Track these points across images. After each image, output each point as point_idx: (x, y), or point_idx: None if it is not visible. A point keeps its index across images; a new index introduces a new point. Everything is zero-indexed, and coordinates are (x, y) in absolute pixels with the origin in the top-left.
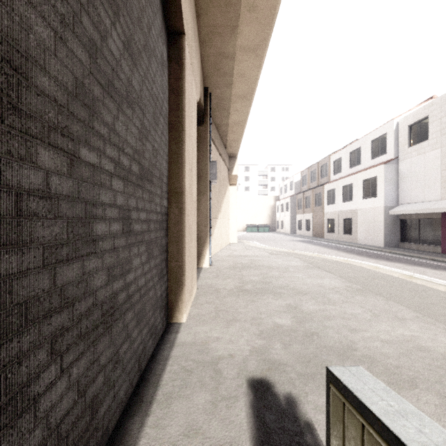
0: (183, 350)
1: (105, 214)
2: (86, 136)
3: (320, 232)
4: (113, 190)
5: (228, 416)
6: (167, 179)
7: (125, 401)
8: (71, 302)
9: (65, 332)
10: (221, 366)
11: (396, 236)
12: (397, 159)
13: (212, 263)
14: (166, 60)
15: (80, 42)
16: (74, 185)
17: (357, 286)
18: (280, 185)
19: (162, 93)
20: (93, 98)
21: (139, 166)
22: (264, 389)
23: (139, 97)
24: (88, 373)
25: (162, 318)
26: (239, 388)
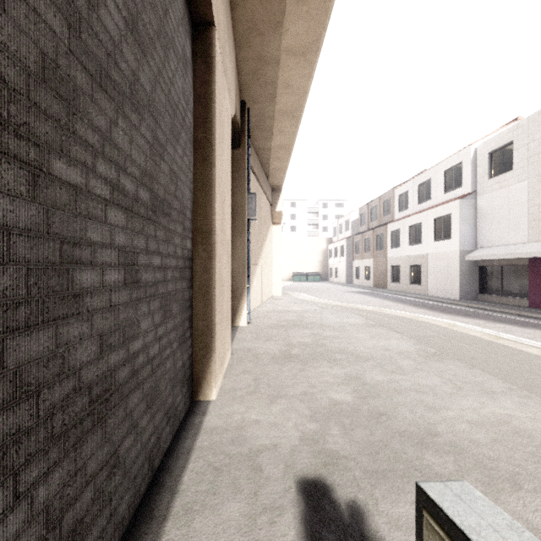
0: (211, 438)
1: (96, 258)
2: (61, 143)
3: (382, 281)
4: (110, 224)
5: (271, 537)
6: (192, 213)
7: (129, 516)
8: (34, 389)
9: (22, 436)
10: (262, 462)
11: (474, 286)
12: (475, 193)
13: (250, 320)
14: (191, 58)
15: (51, 1)
16: (40, 214)
17: (431, 349)
18: (334, 225)
19: (185, 100)
20: (74, 89)
21: (150, 194)
22: (319, 495)
23: (151, 99)
24: (66, 491)
25: (184, 396)
26: (286, 493)
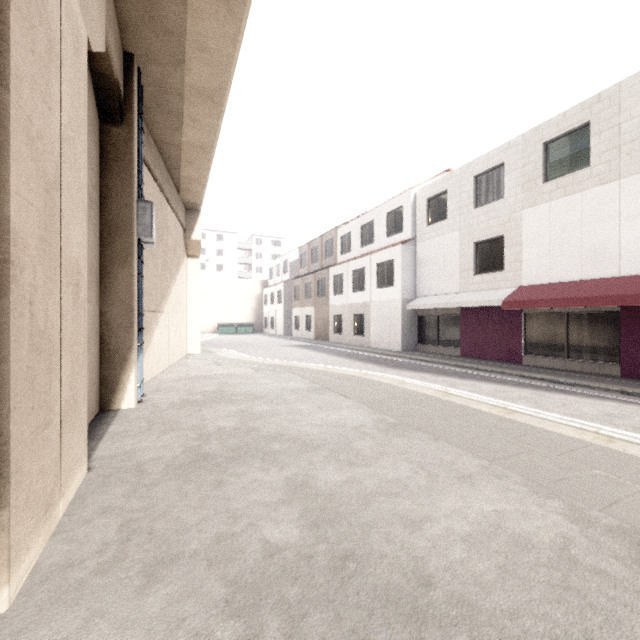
0: None
1: None
2: None
3: (324, 333)
4: None
5: None
6: None
7: None
8: None
9: None
10: None
11: (414, 337)
12: (415, 239)
13: (144, 396)
14: None
15: None
16: None
17: (389, 417)
18: (270, 265)
19: None
20: None
21: None
22: None
23: None
24: None
25: None
26: None
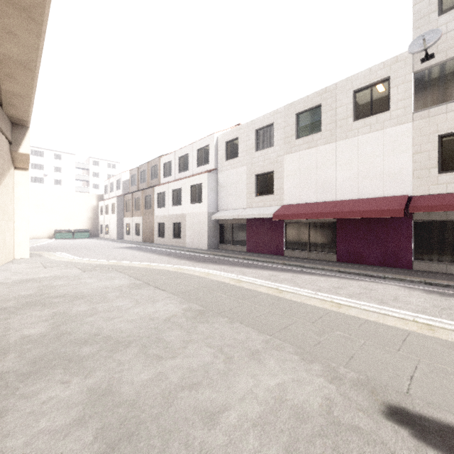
0: None
1: None
2: None
3: (150, 237)
4: None
5: None
6: None
7: None
8: None
9: None
10: None
11: (216, 239)
12: (217, 170)
13: None
14: None
15: None
16: None
17: (196, 305)
18: (105, 183)
19: None
20: None
21: None
22: None
23: None
24: None
25: None
26: None
